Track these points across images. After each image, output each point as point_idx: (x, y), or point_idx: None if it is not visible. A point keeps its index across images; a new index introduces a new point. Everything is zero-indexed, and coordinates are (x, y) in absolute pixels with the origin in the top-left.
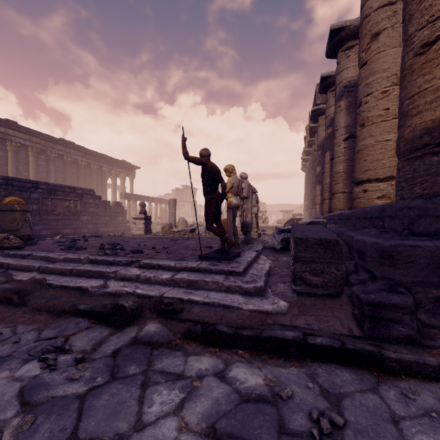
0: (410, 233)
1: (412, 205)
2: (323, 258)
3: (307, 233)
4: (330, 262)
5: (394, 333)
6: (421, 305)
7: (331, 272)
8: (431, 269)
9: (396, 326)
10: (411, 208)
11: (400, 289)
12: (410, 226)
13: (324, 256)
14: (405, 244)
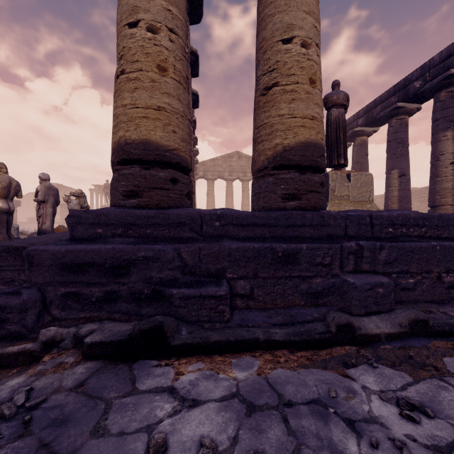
0: (71, 238)
1: (73, 214)
2: (13, 266)
3: (20, 240)
4: (21, 270)
5: (5, 332)
6: (54, 302)
7: (20, 279)
8: (56, 270)
9: (7, 325)
10: (71, 216)
11: (25, 290)
12: (72, 232)
13: (14, 263)
14: (40, 249)
